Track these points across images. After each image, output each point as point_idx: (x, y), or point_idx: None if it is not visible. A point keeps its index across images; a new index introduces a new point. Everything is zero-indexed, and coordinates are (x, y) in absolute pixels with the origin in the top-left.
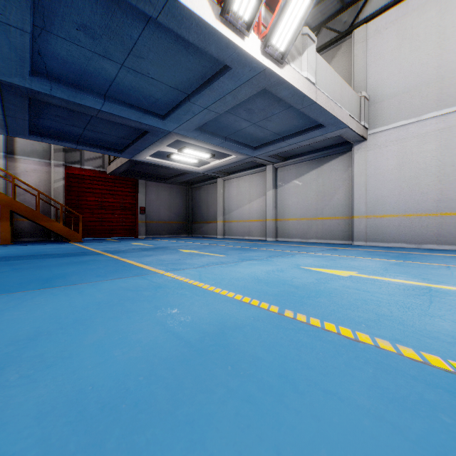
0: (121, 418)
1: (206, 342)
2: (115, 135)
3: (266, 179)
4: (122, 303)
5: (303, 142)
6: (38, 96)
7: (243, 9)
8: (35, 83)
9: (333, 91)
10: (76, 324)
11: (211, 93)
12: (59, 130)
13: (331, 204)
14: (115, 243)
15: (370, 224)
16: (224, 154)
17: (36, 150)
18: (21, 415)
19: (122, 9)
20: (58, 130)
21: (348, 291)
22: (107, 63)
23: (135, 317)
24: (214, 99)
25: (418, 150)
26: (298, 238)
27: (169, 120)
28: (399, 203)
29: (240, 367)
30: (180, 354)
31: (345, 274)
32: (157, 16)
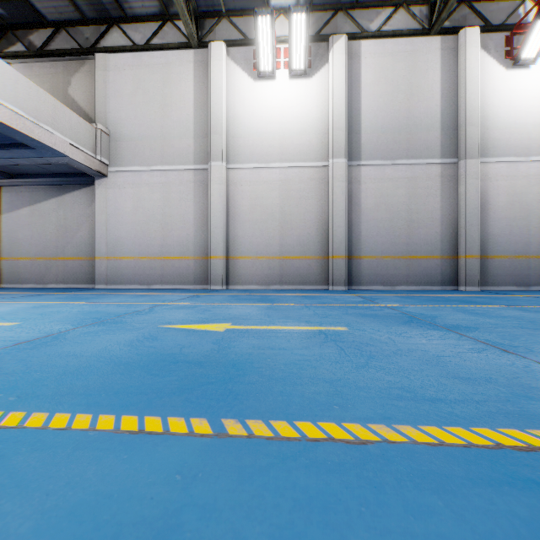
0: None
1: None
2: None
3: None
4: None
5: (18, 160)
6: None
7: None
8: None
9: (34, 109)
10: None
11: None
12: None
13: (74, 242)
14: None
15: (111, 266)
16: None
17: None
18: None
19: None
20: None
21: None
22: None
23: None
24: None
25: (149, 198)
26: (33, 283)
27: None
28: (135, 246)
29: None
30: None
31: None
32: None
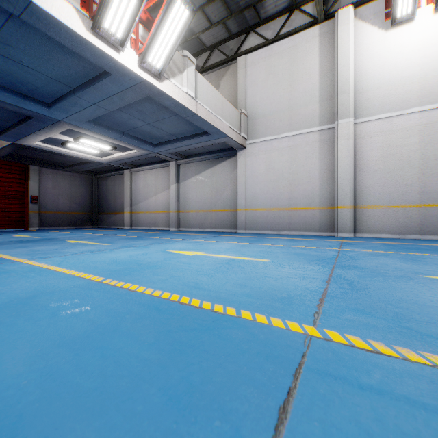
0: None
1: (12, 303)
2: None
3: (170, 174)
4: None
5: (196, 145)
6: None
7: (114, 28)
8: None
9: (214, 106)
10: None
11: (97, 92)
12: None
13: (222, 199)
14: None
15: (249, 216)
16: (126, 147)
17: None
18: None
19: None
20: None
21: (176, 264)
22: None
23: None
24: (101, 97)
25: (278, 160)
26: (197, 228)
27: (55, 109)
28: (267, 199)
29: (25, 312)
30: None
31: (192, 254)
32: (19, 15)
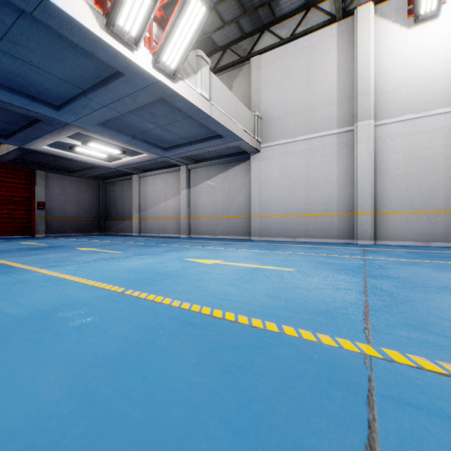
0: None
1: (33, 316)
2: None
3: (180, 179)
4: None
5: (208, 148)
6: None
7: (129, 26)
8: None
9: (228, 108)
10: None
11: (109, 93)
12: None
13: (235, 205)
14: None
15: (263, 222)
16: (135, 151)
17: None
18: None
19: None
20: None
21: (197, 273)
22: None
23: None
24: (112, 99)
25: (294, 164)
26: (208, 234)
27: (64, 112)
28: (282, 205)
29: (49, 326)
30: (1, 325)
31: (211, 262)
32: (31, 12)
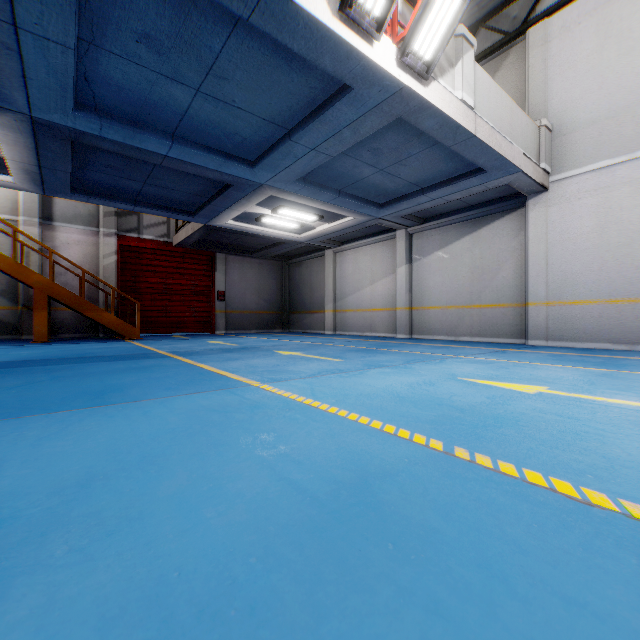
0: (231, 635)
1: (343, 498)
2: (186, 191)
3: (396, 251)
4: (206, 430)
5: (452, 196)
6: (84, 139)
7: (372, 0)
8: (79, 121)
9: (499, 119)
10: (144, 463)
11: (322, 127)
12: (111, 185)
13: (493, 286)
14: (185, 341)
15: (554, 315)
16: (336, 215)
17: (80, 214)
18: (74, 620)
19: (199, 9)
20: (109, 185)
21: (544, 417)
22: (177, 88)
23: (229, 454)
24: (325, 135)
25: (630, 204)
26: (443, 335)
27: (260, 168)
28: (599, 283)
29: (407, 545)
30: (307, 519)
31: (530, 390)
32: (248, 16)
